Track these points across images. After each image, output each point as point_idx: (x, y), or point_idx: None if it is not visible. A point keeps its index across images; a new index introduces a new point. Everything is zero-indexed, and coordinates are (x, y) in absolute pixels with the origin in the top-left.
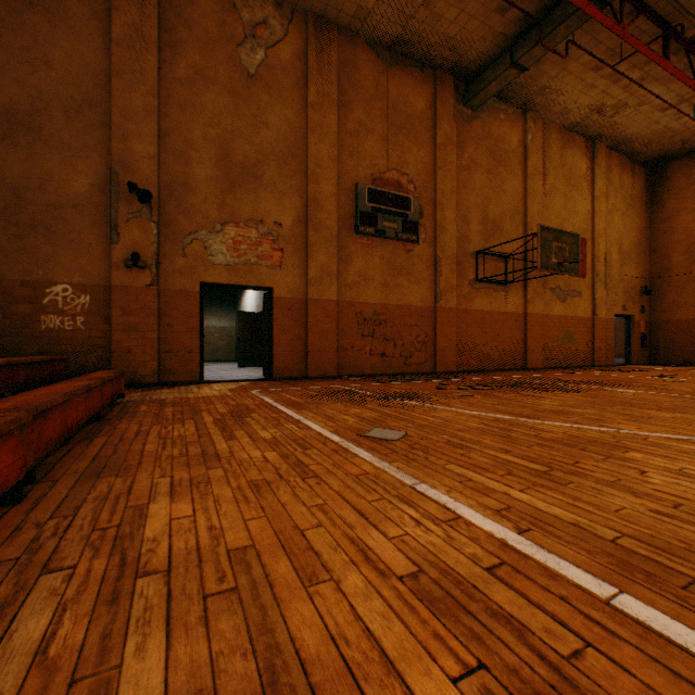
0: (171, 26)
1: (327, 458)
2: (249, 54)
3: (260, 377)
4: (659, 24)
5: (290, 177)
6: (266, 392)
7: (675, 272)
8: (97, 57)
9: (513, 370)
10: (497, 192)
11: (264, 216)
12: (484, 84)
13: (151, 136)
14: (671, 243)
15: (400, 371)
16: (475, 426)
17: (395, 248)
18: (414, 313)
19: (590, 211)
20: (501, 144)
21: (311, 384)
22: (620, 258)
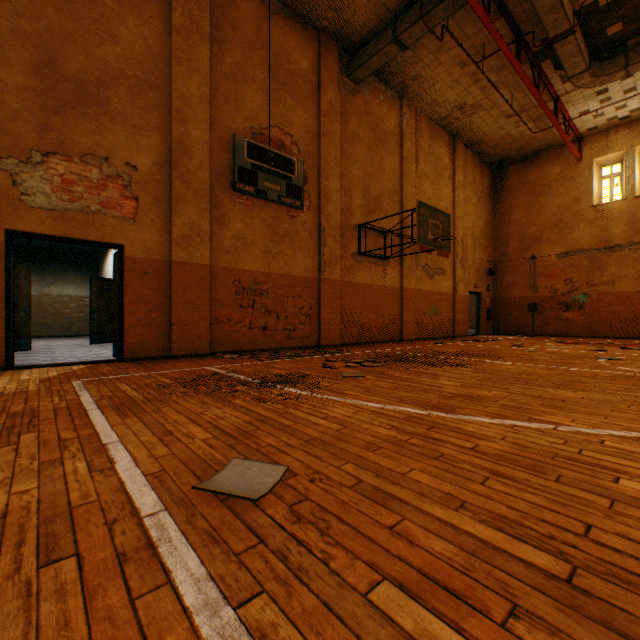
0: None
1: (77, 612)
2: None
3: (110, 357)
4: (515, 30)
5: (148, 111)
6: (97, 382)
7: (512, 257)
8: None
9: (391, 342)
10: (378, 169)
11: (110, 153)
12: (367, 56)
13: None
14: (509, 233)
15: (283, 346)
16: (386, 434)
17: (278, 212)
18: (298, 283)
19: (451, 199)
20: (381, 124)
21: (171, 366)
22: (473, 243)
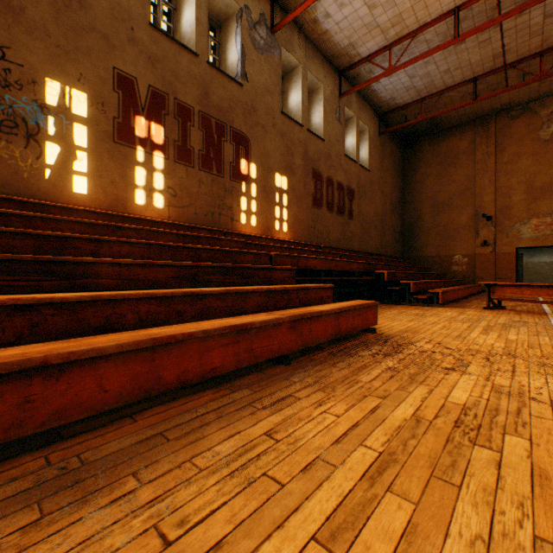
0: (500, 143)
1: None
2: (544, 131)
3: None
4: None
5: None
6: None
7: None
8: (469, 171)
9: None
10: None
11: None
12: None
13: (491, 192)
14: None
15: None
16: None
17: None
18: None
19: None
20: None
21: None
22: None
